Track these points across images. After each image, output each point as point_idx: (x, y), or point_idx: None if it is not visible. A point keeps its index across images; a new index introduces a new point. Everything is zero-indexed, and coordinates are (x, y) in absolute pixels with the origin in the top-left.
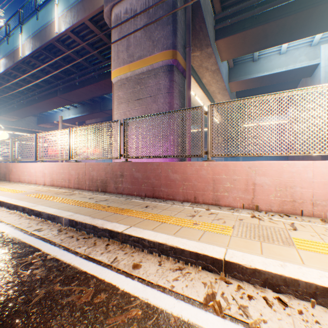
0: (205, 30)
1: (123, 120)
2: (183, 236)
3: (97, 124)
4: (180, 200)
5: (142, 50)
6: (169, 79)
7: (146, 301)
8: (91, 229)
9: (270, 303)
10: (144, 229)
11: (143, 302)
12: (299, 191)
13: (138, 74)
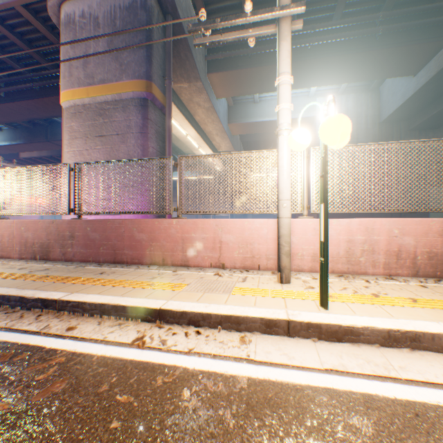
0: (193, 60)
1: (74, 165)
2: (131, 296)
3: (34, 167)
4: (147, 264)
5: (107, 72)
6: (142, 115)
7: (74, 351)
8: (18, 302)
9: (188, 335)
10: (88, 294)
11: (70, 352)
12: (257, 247)
13: (101, 103)
